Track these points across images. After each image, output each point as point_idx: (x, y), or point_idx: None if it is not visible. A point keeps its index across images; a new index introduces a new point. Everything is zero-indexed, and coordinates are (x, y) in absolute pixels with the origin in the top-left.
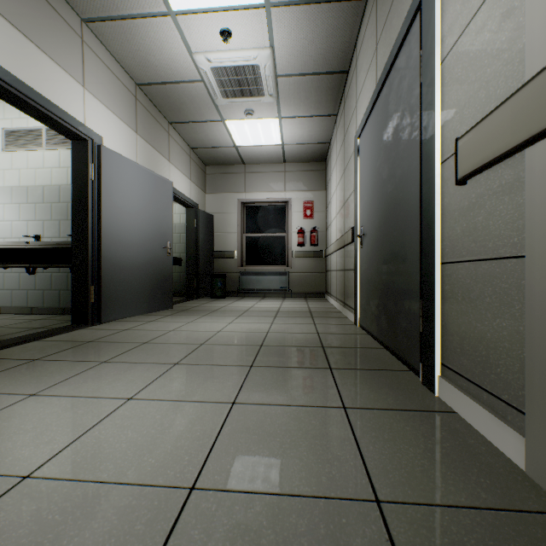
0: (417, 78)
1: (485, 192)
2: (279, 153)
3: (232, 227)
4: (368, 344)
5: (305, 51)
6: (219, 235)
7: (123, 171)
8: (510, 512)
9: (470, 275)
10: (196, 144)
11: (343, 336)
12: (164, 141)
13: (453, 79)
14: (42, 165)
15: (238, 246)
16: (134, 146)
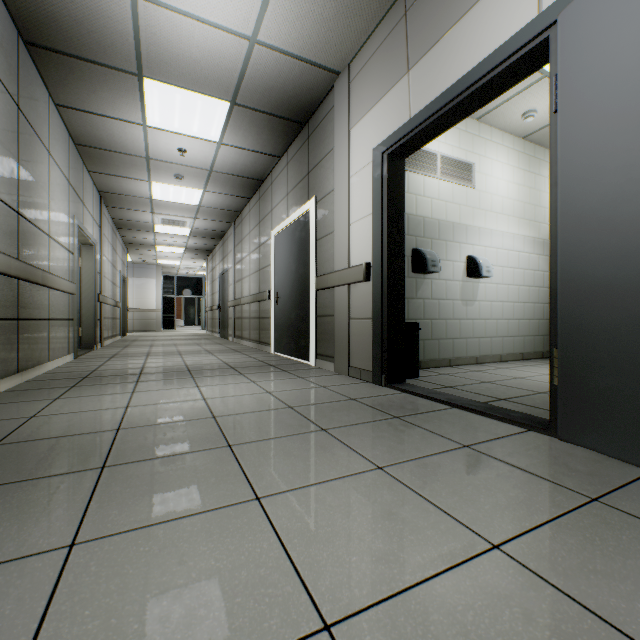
0: None
1: None
2: None
3: None
4: None
5: None
6: None
7: None
8: (1, 403)
9: None
10: None
11: None
12: None
13: None
14: None
15: None
16: None
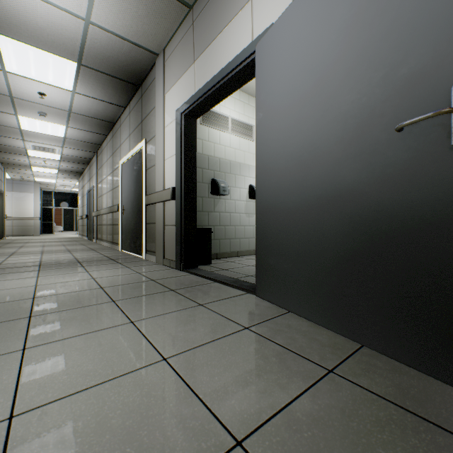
0: None
1: None
2: None
3: None
4: None
5: None
6: None
7: (283, 43)
8: None
9: None
10: None
11: None
12: None
13: None
14: None
15: None
16: None
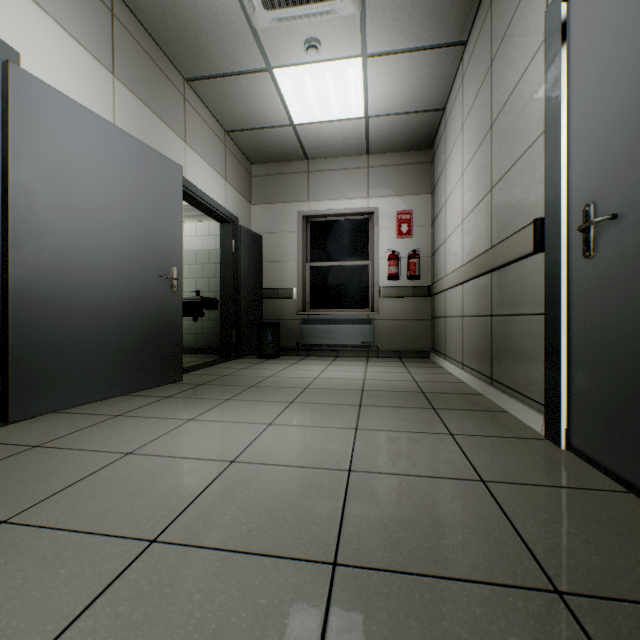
0: None
1: None
2: (360, 136)
3: (289, 253)
4: None
5: None
6: (271, 264)
7: (67, 127)
8: None
9: None
10: (233, 123)
11: (568, 503)
12: (174, 106)
13: None
14: None
15: (298, 281)
16: (107, 96)
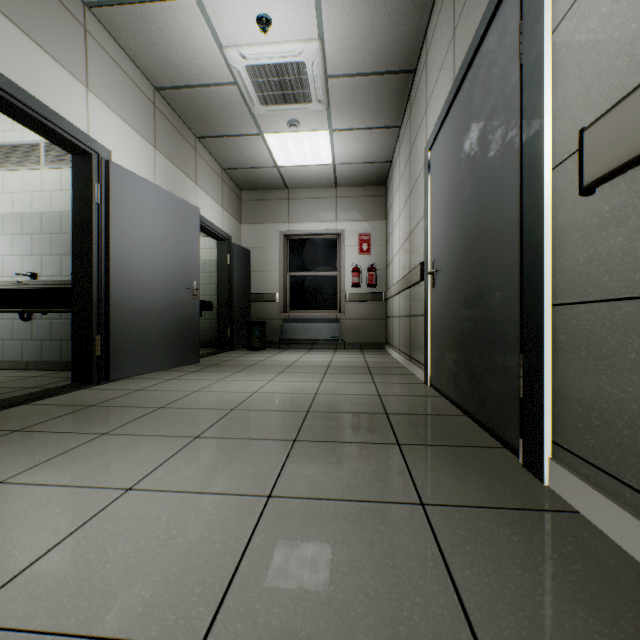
0: (515, 59)
1: (629, 201)
2: (329, 175)
3: (273, 264)
4: (445, 409)
5: (363, 44)
6: (258, 274)
7: (137, 194)
8: None
9: (601, 321)
10: (229, 164)
11: (411, 399)
12: (189, 159)
13: (572, 51)
14: (40, 188)
15: (280, 288)
16: (152, 164)
